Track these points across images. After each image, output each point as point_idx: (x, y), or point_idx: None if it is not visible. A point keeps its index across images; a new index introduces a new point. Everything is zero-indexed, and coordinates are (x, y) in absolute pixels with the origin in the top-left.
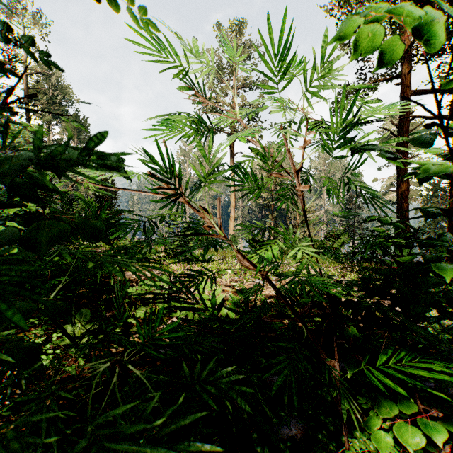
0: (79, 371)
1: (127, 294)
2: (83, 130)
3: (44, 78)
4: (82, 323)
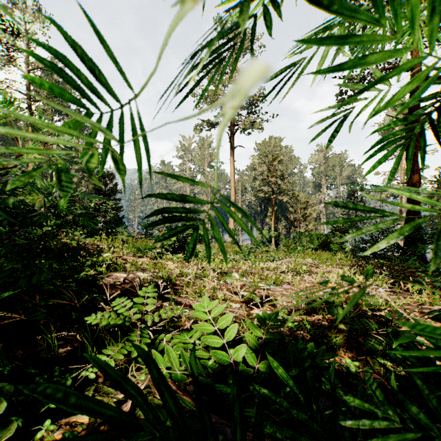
0: None
1: None
2: (85, 126)
3: (46, 74)
4: None
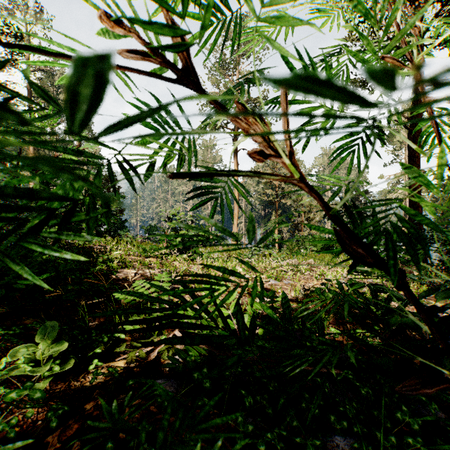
0: (28, 425)
1: (116, 297)
2: (87, 128)
3: (47, 76)
4: (49, 341)
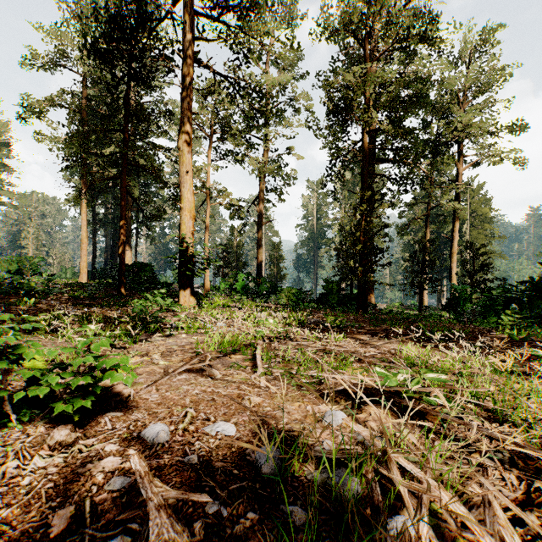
0: None
1: None
2: None
3: None
4: None
